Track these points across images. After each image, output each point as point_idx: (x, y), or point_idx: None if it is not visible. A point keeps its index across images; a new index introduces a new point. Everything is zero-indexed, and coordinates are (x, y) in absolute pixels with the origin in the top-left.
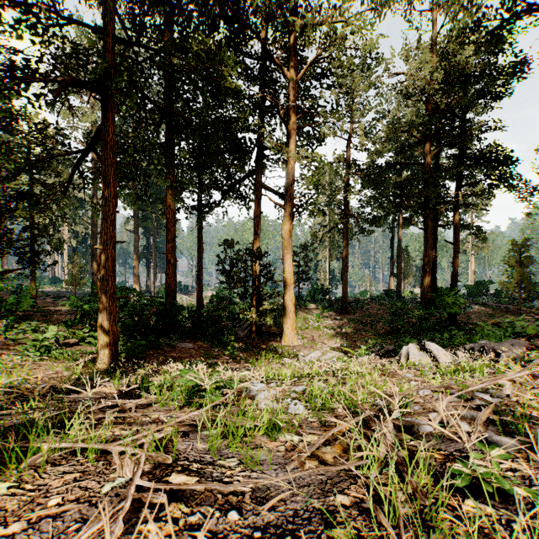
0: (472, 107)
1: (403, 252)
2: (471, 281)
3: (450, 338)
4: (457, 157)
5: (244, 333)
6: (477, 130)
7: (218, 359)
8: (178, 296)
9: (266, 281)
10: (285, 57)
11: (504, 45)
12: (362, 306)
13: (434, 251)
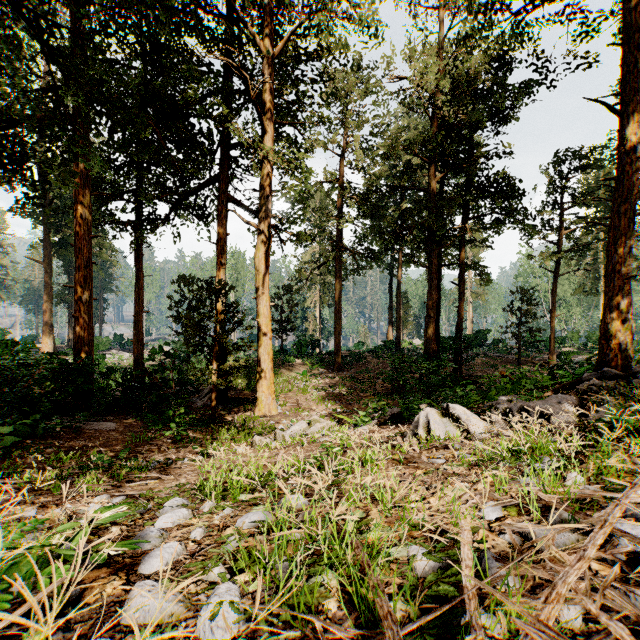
0: (481, 124)
1: (402, 297)
2: (469, 331)
3: (463, 395)
4: (462, 186)
5: (203, 402)
6: (484, 155)
7: (152, 444)
8: (116, 354)
9: (232, 328)
10: (260, 24)
11: (511, 63)
12: (358, 361)
13: (438, 294)
